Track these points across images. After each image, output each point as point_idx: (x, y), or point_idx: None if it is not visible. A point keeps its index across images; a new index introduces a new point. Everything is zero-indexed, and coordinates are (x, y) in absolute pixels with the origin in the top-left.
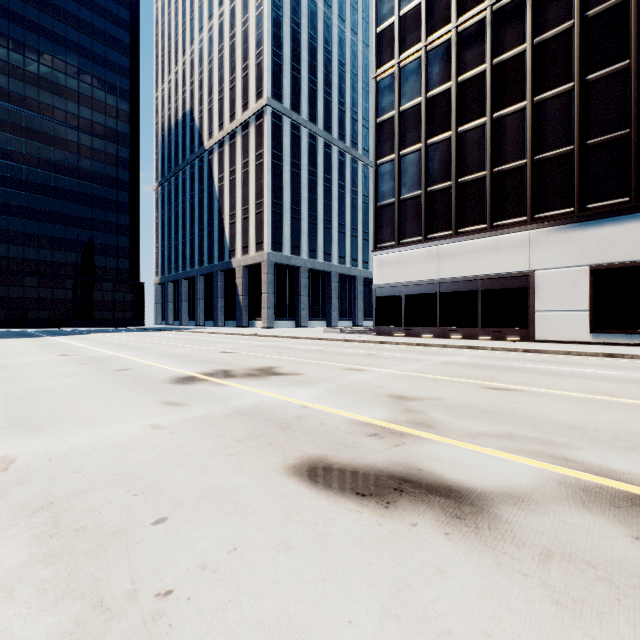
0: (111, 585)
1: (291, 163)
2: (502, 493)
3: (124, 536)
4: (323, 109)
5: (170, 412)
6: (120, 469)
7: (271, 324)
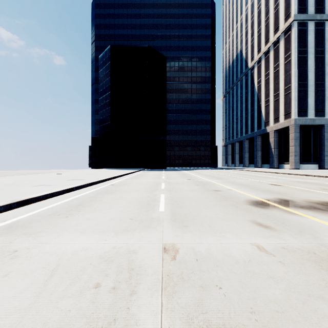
0: None
1: (315, 52)
2: None
3: None
4: None
5: (265, 234)
6: (255, 303)
7: (297, 166)
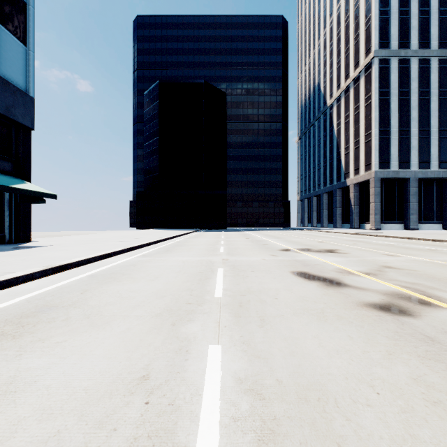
0: (240, 274)
1: (398, 93)
2: (357, 287)
3: (245, 271)
4: (437, 30)
5: (271, 257)
6: (249, 264)
7: (378, 226)
